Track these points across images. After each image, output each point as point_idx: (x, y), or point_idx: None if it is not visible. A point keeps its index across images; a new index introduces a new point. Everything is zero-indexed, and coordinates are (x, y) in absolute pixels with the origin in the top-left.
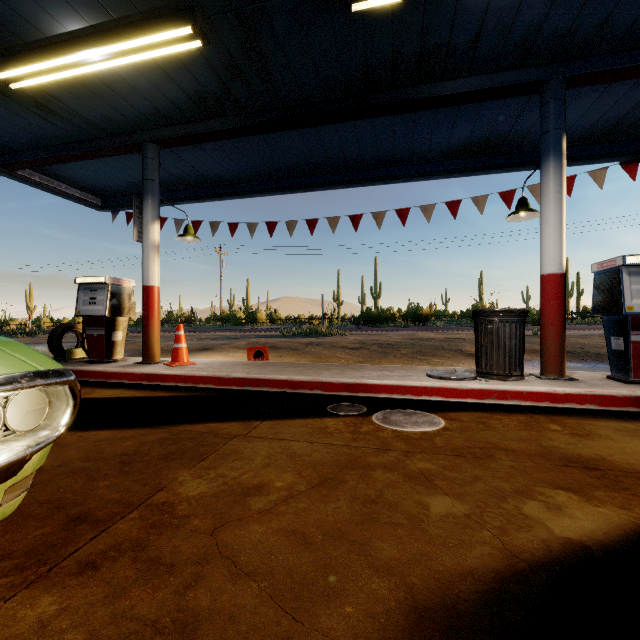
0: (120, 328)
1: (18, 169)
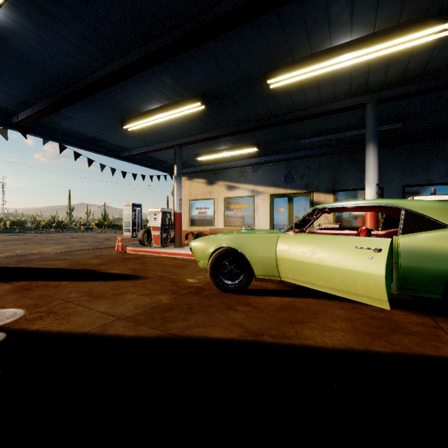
0: None
1: None
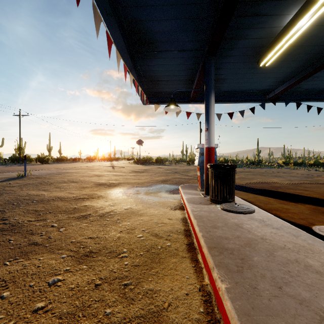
0: None
1: None
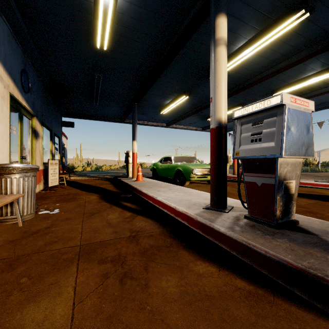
0: (227, 166)
1: (206, 129)
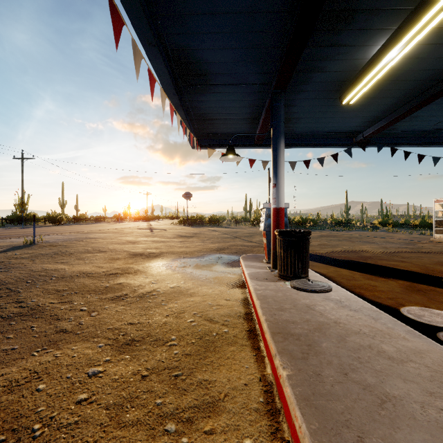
0: None
1: None
